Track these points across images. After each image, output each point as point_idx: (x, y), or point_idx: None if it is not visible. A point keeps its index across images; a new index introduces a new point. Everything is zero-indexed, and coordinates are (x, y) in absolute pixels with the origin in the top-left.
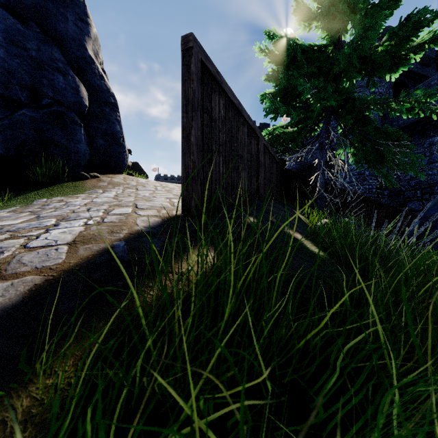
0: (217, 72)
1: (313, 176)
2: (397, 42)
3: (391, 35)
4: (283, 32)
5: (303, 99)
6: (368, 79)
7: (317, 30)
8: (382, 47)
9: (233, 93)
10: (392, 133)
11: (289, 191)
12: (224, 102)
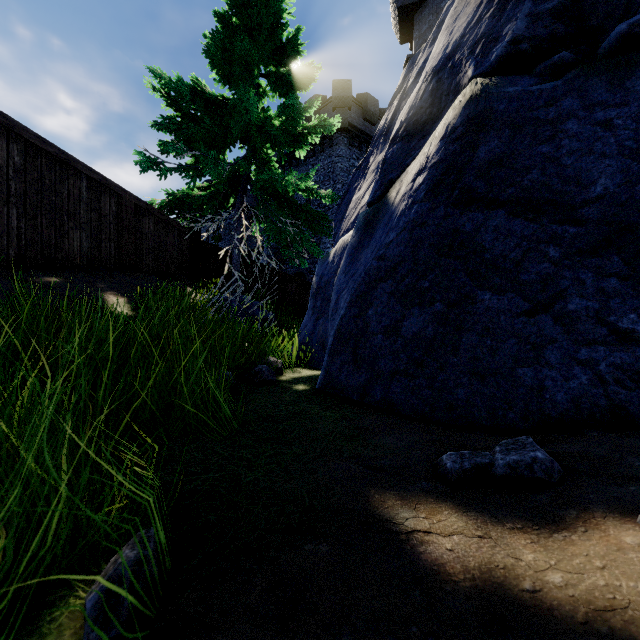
0: (0, 115)
1: (223, 251)
2: (289, 121)
3: (281, 112)
4: (177, 75)
5: (223, 159)
6: (279, 151)
7: (216, 84)
8: (279, 122)
9: (44, 139)
10: (313, 212)
11: (206, 268)
12: (22, 148)
